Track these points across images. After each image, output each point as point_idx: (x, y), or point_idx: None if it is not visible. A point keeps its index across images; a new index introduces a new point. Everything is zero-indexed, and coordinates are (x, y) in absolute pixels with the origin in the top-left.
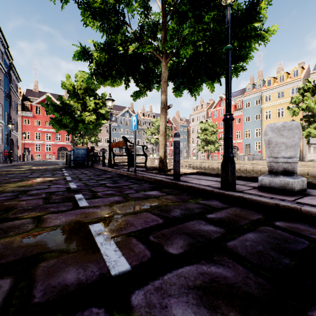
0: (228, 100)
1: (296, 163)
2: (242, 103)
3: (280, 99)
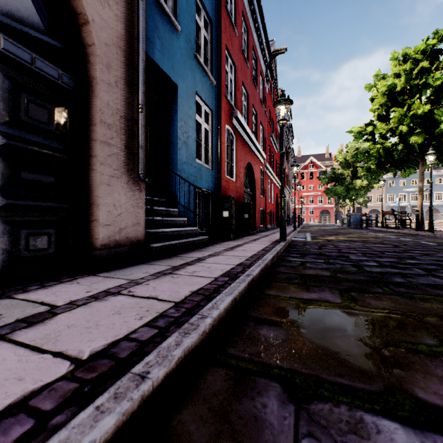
0: (430, 201)
1: None
2: None
3: None
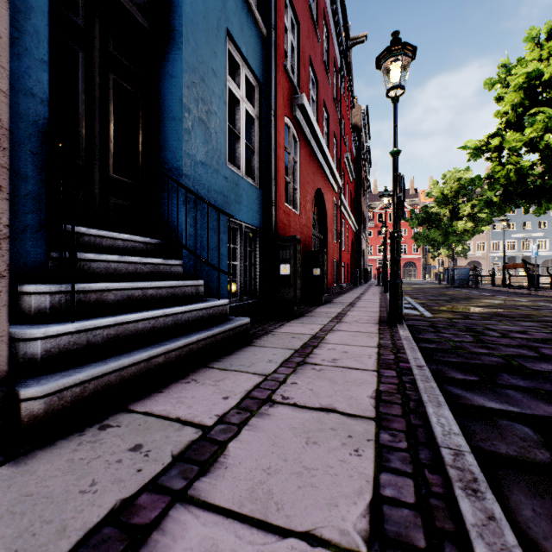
0: None
1: None
2: None
3: None
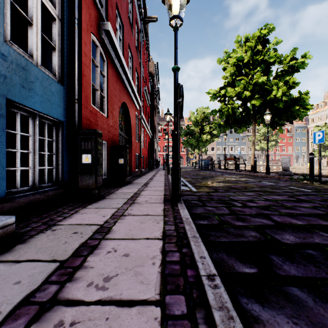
0: (267, 150)
1: (288, 167)
2: None
3: None
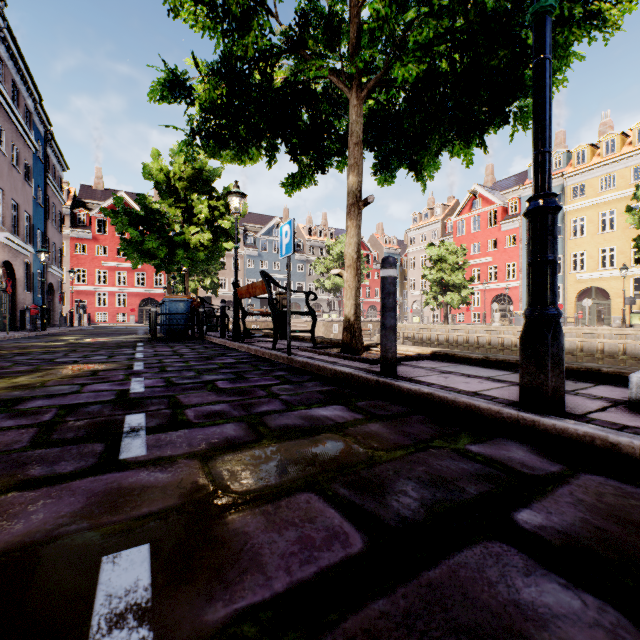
0: (544, 155)
1: None
2: (519, 203)
3: (606, 192)
